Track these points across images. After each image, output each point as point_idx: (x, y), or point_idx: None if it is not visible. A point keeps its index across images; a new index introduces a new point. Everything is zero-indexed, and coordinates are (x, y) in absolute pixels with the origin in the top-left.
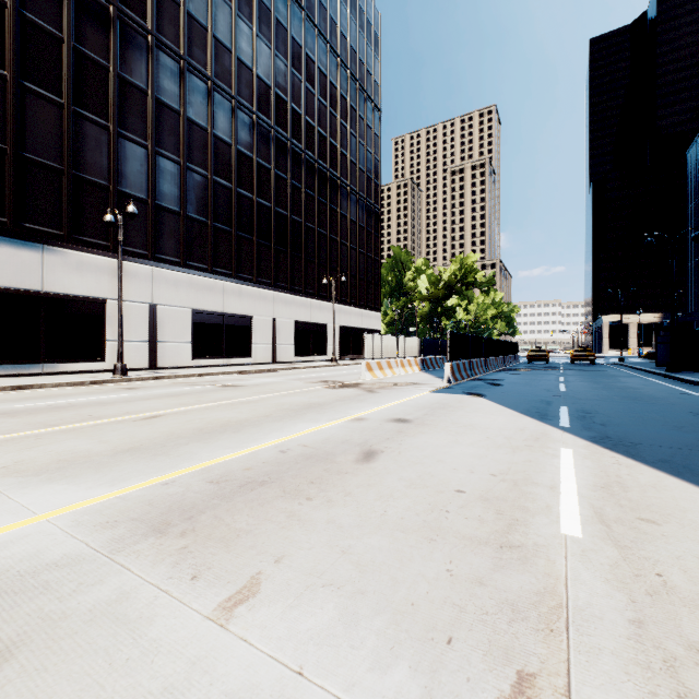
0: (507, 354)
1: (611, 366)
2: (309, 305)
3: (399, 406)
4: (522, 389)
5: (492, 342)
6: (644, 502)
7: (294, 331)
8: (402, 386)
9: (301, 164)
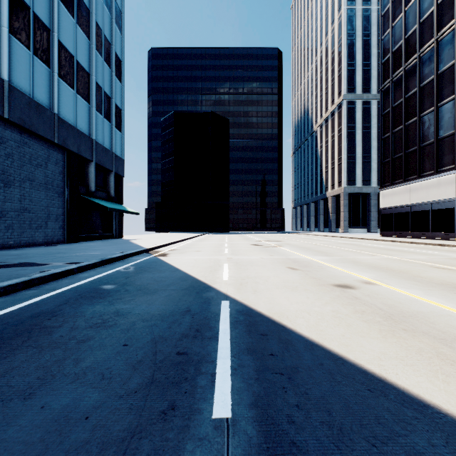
0: None
1: None
2: None
3: (432, 309)
4: None
5: None
6: (208, 269)
7: None
8: None
9: None
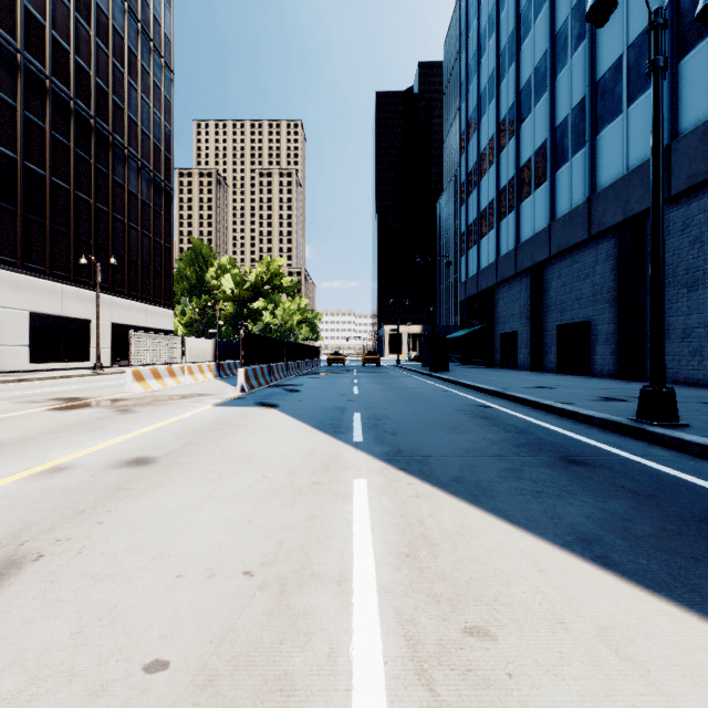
0: (309, 358)
1: (392, 368)
2: (59, 292)
3: (153, 434)
4: (319, 395)
5: (294, 345)
6: (462, 577)
7: (30, 327)
8: (180, 399)
9: (45, 94)
